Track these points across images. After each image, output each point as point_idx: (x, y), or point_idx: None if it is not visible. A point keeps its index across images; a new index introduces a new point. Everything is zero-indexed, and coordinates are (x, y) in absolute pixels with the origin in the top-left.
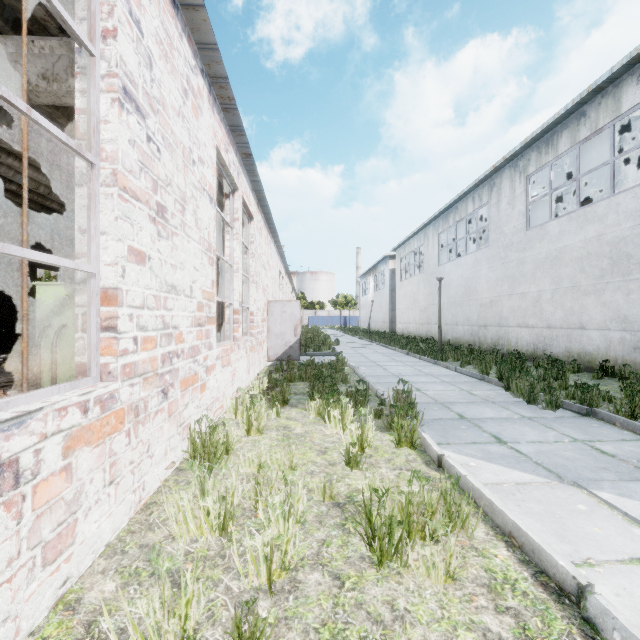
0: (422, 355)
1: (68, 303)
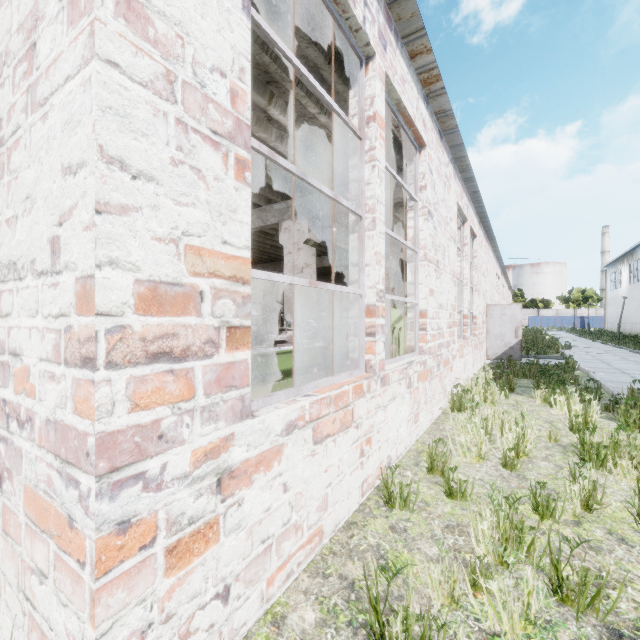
0: None
1: (402, 317)
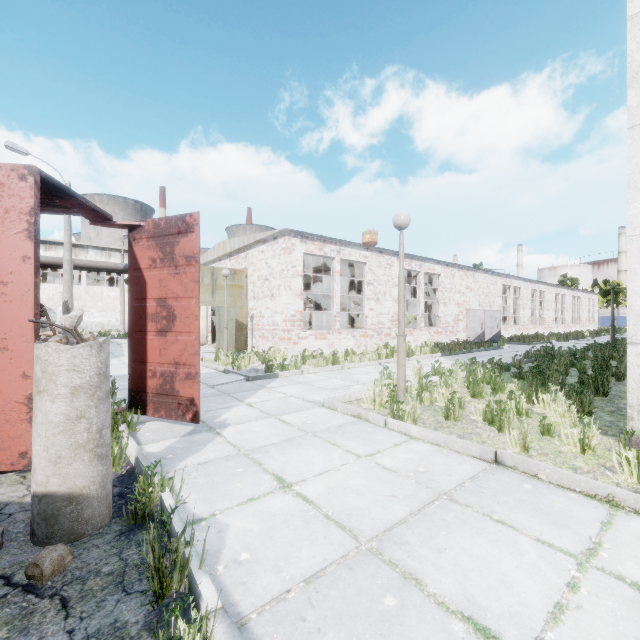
0: None
1: (362, 318)
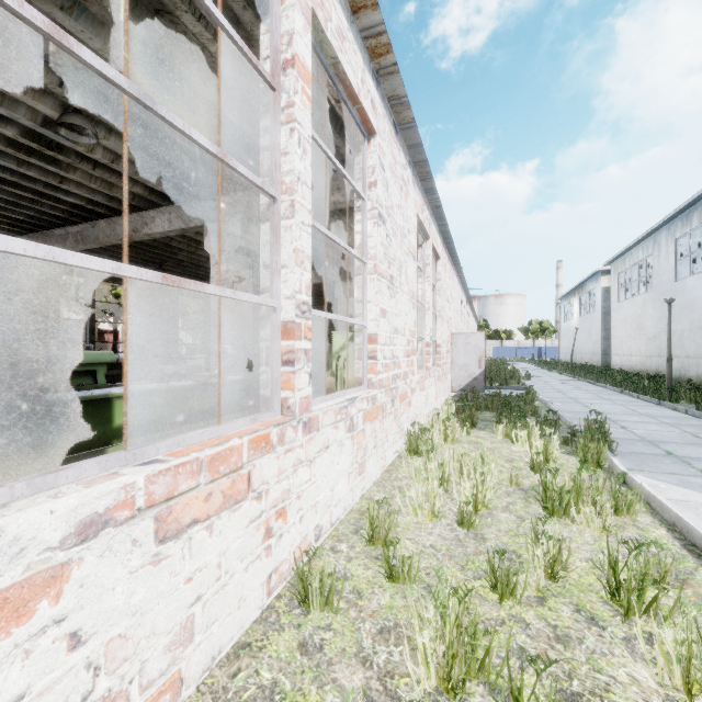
0: (642, 394)
1: (349, 343)
